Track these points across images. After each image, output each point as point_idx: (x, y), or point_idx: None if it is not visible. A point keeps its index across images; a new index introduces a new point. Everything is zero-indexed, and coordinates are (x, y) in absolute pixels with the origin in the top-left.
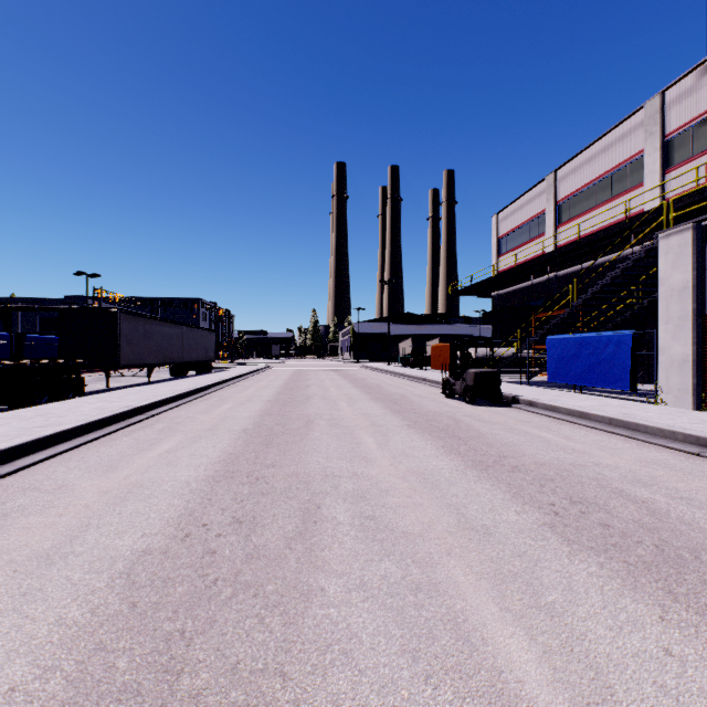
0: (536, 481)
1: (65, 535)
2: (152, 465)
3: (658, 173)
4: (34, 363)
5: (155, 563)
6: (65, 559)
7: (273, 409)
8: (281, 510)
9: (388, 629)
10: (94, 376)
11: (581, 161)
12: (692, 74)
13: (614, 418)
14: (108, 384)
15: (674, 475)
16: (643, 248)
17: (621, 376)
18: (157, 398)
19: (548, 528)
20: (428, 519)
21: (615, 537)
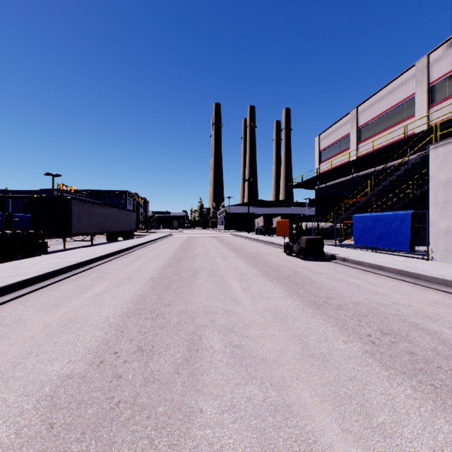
0: (355, 316)
1: (11, 361)
2: (85, 304)
3: (425, 108)
4: (12, 233)
5: (74, 387)
6: (6, 383)
7: (172, 263)
8: (172, 340)
9: (253, 450)
10: (56, 240)
11: (374, 101)
12: (448, 42)
13: (402, 270)
14: (65, 246)
15: (451, 312)
16: (419, 155)
17: (404, 241)
18: (94, 256)
19: (369, 355)
20: (280, 348)
21: (420, 363)
